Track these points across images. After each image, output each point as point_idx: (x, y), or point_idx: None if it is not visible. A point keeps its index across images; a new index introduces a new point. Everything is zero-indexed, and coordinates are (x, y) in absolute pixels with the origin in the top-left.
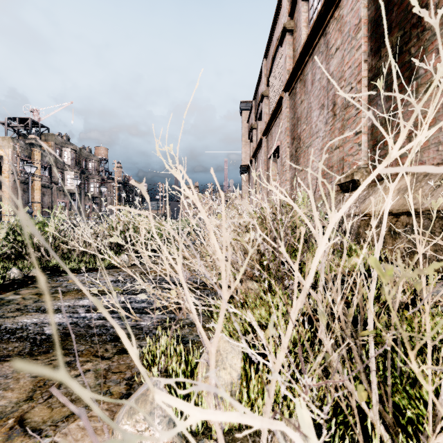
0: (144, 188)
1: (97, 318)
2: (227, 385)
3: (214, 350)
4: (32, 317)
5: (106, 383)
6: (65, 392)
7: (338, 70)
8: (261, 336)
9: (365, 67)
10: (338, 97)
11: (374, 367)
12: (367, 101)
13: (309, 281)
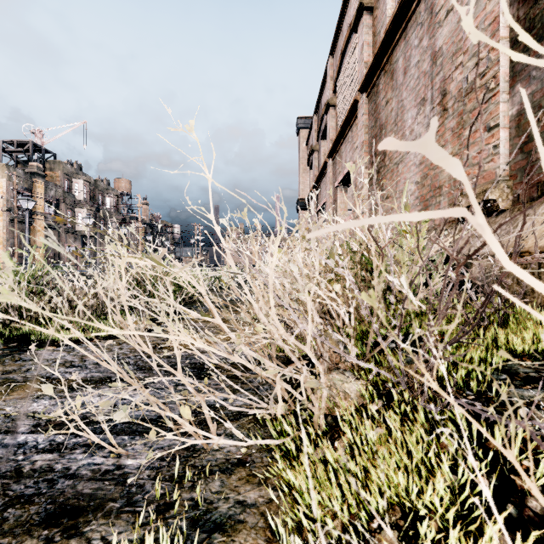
0: None
1: (45, 448)
2: None
3: None
4: None
5: None
6: None
7: (450, 42)
8: None
9: (506, 23)
10: (452, 81)
11: None
12: (509, 76)
13: None
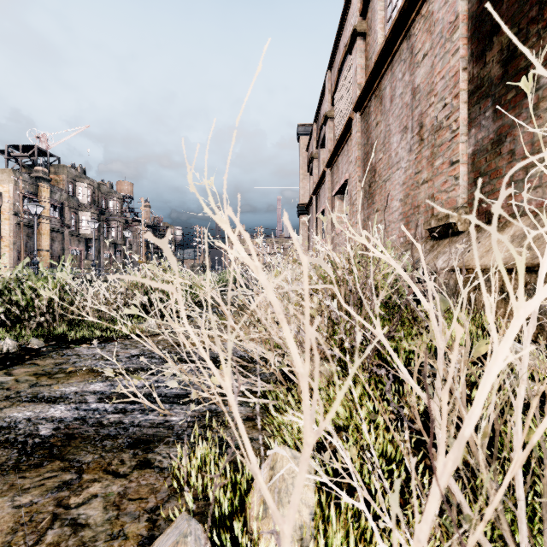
0: (168, 246)
1: (113, 411)
2: (295, 530)
3: (289, 530)
4: (25, 409)
5: (119, 519)
6: (59, 533)
7: (426, 83)
8: (346, 460)
9: (464, 77)
10: (427, 116)
11: (523, 516)
12: (467, 121)
13: (471, 424)
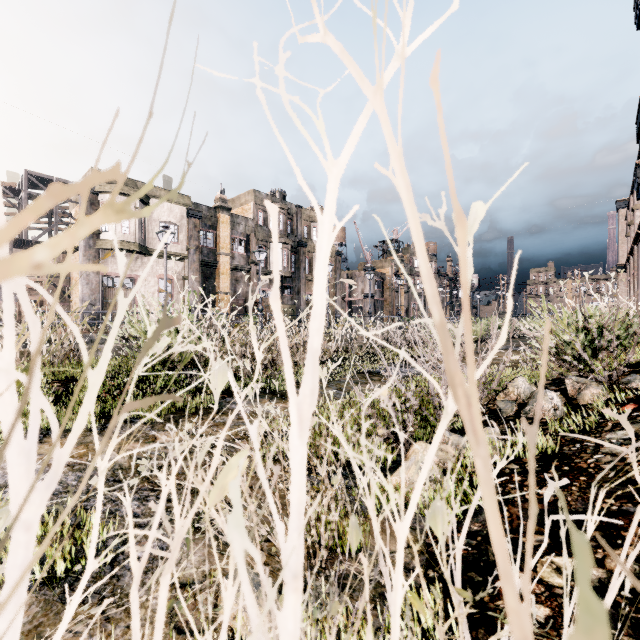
0: None
1: None
2: None
3: None
4: None
5: None
6: None
7: None
8: None
9: None
10: None
11: None
12: None
13: None
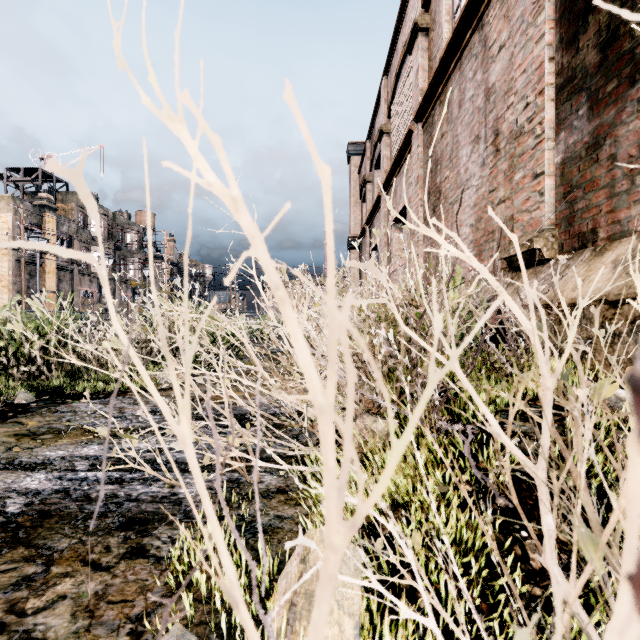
0: (83, 180)
1: (106, 481)
2: None
3: None
4: None
5: (90, 631)
6: None
7: (503, 80)
8: (407, 553)
9: (551, 69)
10: (504, 121)
11: None
12: (555, 123)
13: None
